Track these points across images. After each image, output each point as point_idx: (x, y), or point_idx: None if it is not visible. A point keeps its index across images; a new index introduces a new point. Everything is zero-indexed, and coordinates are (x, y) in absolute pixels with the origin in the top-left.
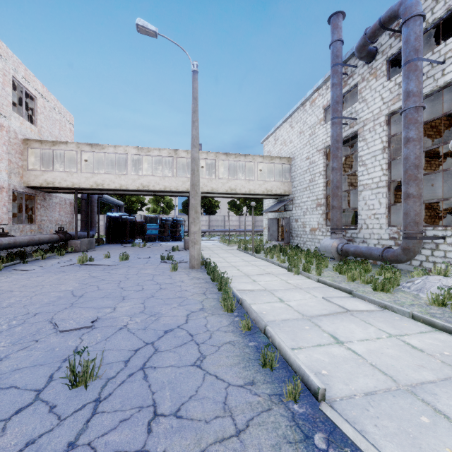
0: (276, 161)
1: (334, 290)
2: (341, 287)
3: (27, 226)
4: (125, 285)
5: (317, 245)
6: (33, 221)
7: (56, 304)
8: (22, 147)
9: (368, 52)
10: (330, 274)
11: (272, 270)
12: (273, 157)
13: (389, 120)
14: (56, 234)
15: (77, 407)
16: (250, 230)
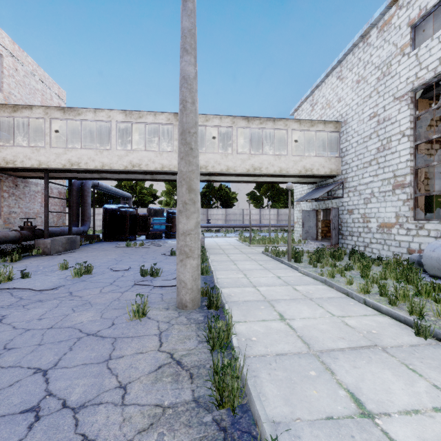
0: (318, 127)
1: None
2: None
3: None
4: None
5: (395, 250)
6: None
7: None
8: None
9: None
10: None
11: (365, 322)
12: (314, 122)
13: None
14: (15, 231)
15: None
16: (272, 225)
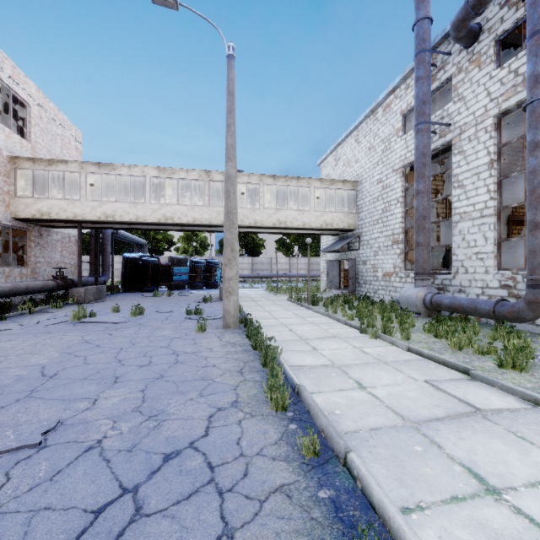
0: (338, 186)
1: (437, 366)
2: (448, 362)
3: (15, 270)
4: (125, 356)
5: (393, 295)
6: (25, 263)
7: (6, 391)
8: (8, 167)
9: (468, 31)
10: (421, 337)
11: (338, 330)
12: (334, 181)
13: (499, 123)
14: (52, 281)
15: None
16: (303, 275)
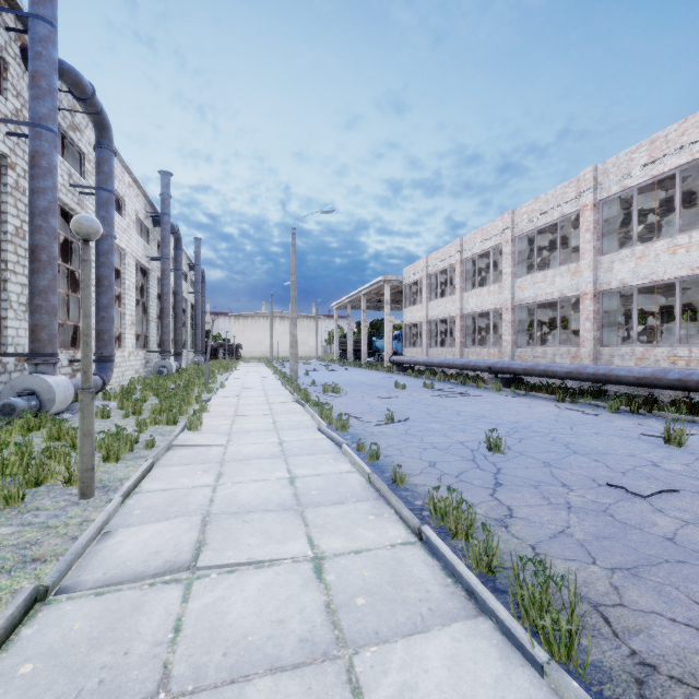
0: None
1: (17, 662)
2: None
3: None
4: None
5: None
6: None
7: None
8: None
9: None
10: None
11: None
12: None
13: None
14: None
15: (481, 448)
16: None
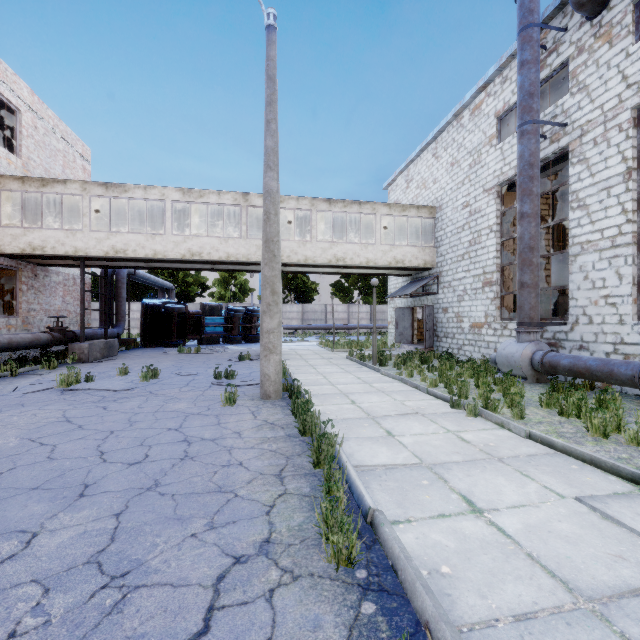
0: (411, 213)
1: (583, 467)
2: (601, 462)
3: (0, 319)
4: (113, 445)
5: (484, 352)
6: (14, 311)
7: None
8: None
9: None
10: (539, 415)
11: (419, 403)
12: (406, 207)
13: (639, 117)
14: (46, 333)
15: None
16: (364, 326)
